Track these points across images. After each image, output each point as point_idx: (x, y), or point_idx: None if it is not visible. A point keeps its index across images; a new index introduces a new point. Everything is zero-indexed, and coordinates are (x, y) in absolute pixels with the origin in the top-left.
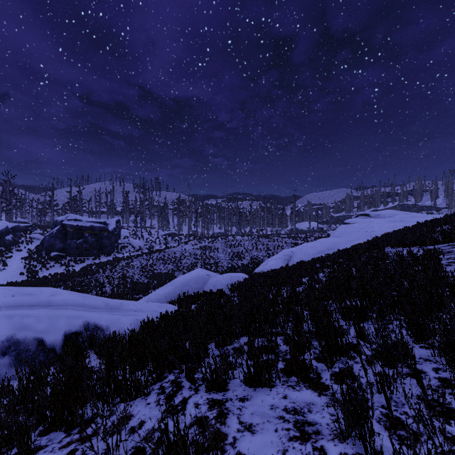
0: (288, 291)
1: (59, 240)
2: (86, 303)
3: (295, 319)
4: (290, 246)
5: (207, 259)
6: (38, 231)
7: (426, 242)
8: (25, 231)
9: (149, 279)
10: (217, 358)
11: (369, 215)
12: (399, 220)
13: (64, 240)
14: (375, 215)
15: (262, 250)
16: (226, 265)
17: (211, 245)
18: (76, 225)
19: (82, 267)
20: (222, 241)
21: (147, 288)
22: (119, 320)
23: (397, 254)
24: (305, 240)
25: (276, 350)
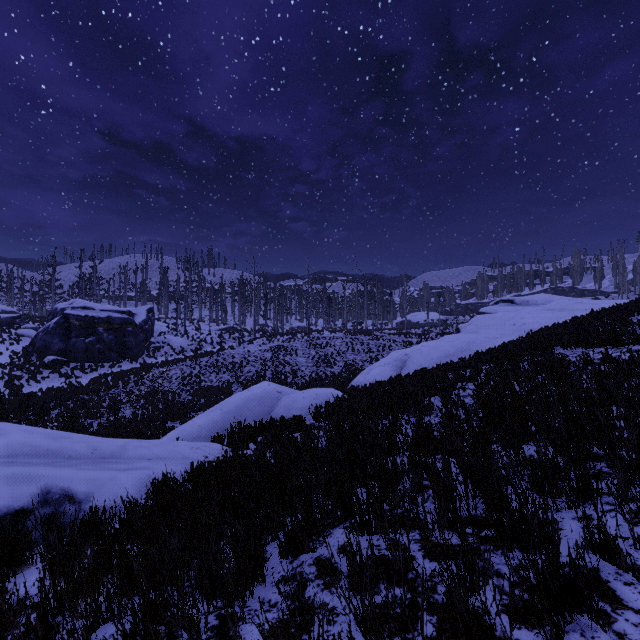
0: (414, 424)
1: (58, 338)
2: (54, 450)
3: (443, 496)
4: (401, 346)
5: (280, 366)
6: (30, 325)
7: (624, 339)
8: (9, 325)
9: (193, 395)
10: (281, 587)
11: (513, 302)
12: (560, 308)
13: (66, 338)
14: (522, 301)
15: (361, 352)
16: (308, 374)
17: (287, 345)
18: (84, 316)
19: (91, 379)
20: (302, 339)
21: (188, 410)
22: (113, 480)
23: (584, 358)
24: (422, 338)
25: (410, 574)
